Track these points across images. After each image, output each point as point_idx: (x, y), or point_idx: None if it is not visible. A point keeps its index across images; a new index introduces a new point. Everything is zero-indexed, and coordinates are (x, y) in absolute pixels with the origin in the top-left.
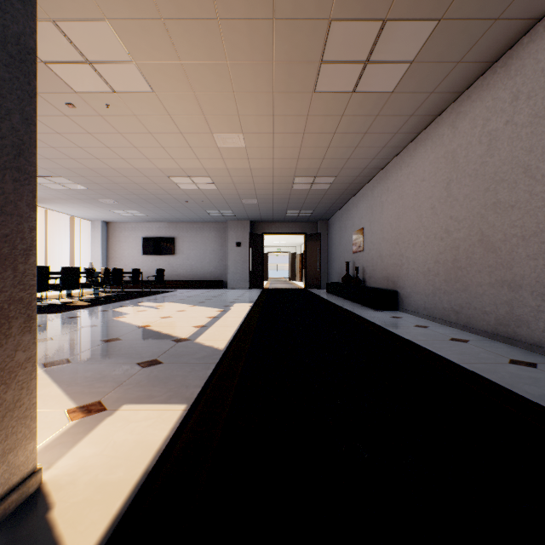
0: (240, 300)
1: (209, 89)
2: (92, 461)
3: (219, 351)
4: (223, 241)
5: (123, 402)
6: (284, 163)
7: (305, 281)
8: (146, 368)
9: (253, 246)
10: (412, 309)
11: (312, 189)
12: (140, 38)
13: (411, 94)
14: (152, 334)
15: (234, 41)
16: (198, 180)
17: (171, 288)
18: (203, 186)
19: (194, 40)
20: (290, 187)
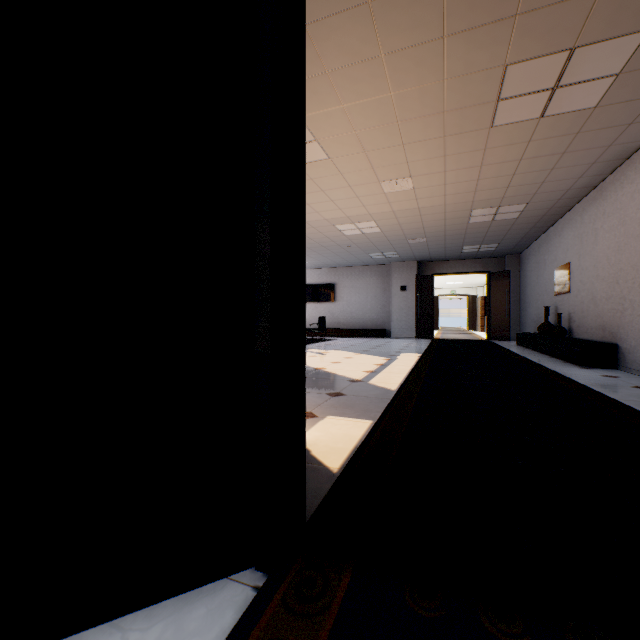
0: (406, 350)
1: (379, 147)
2: (321, 438)
3: (391, 391)
4: (385, 285)
5: (326, 414)
6: (458, 198)
7: (487, 331)
8: (334, 397)
9: (420, 290)
10: (638, 368)
11: (495, 220)
12: (324, 123)
13: (624, 103)
14: (329, 375)
15: (405, 105)
16: (362, 226)
17: (331, 336)
18: (367, 230)
19: (368, 113)
20: (466, 221)
